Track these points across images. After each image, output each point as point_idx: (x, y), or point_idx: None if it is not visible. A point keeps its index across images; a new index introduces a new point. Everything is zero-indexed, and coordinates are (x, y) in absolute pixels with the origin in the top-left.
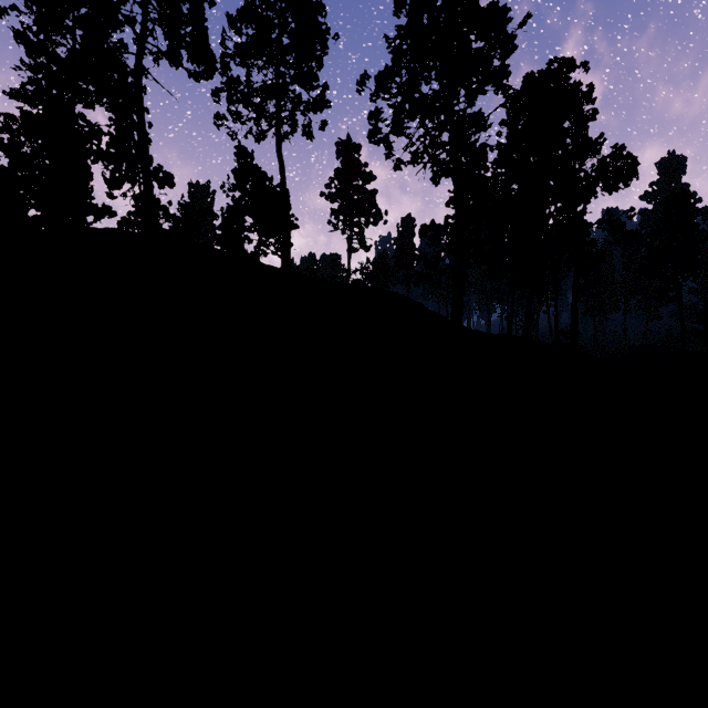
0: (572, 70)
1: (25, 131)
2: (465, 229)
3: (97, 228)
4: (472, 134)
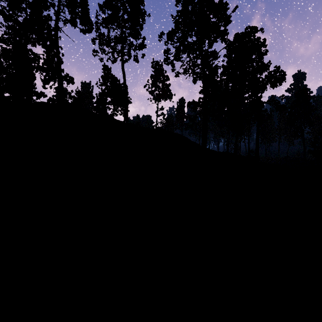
0: (256, 32)
1: (3, 56)
2: (207, 104)
3: (37, 101)
4: (211, 60)
